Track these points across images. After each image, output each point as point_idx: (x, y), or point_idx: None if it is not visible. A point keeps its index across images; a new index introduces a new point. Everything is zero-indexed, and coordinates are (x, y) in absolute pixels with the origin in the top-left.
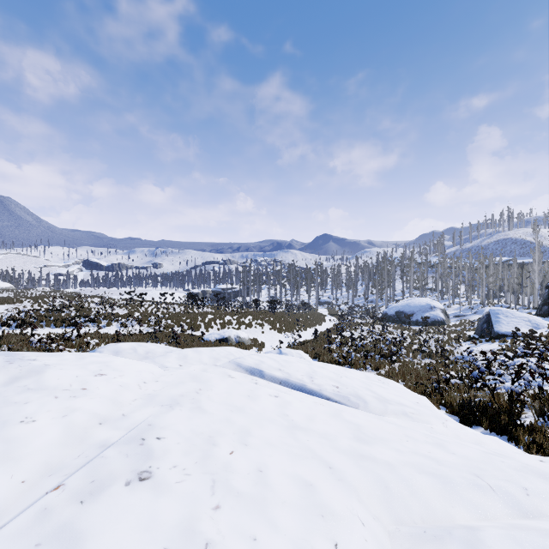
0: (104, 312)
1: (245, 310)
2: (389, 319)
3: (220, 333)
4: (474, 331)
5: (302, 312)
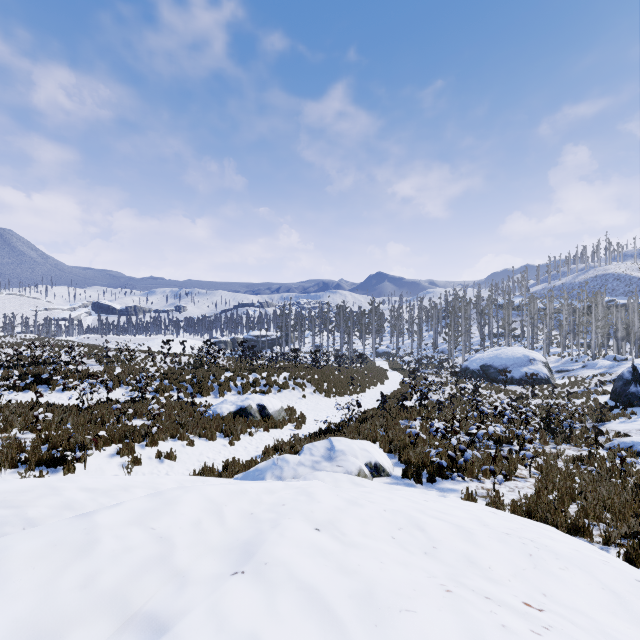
0: (63, 369)
1: (280, 365)
2: (472, 375)
3: (237, 401)
4: (606, 395)
5: (356, 366)
